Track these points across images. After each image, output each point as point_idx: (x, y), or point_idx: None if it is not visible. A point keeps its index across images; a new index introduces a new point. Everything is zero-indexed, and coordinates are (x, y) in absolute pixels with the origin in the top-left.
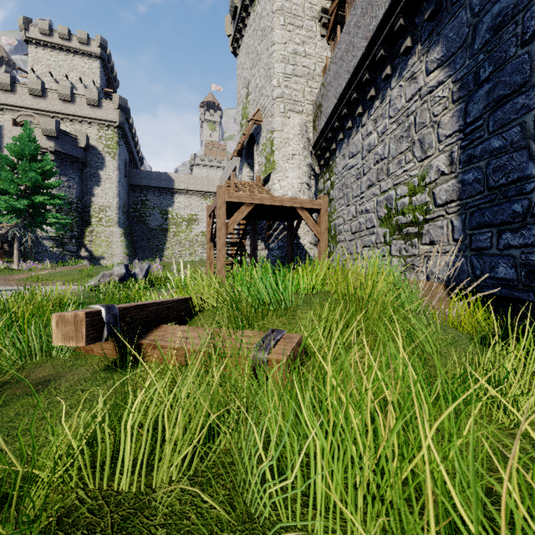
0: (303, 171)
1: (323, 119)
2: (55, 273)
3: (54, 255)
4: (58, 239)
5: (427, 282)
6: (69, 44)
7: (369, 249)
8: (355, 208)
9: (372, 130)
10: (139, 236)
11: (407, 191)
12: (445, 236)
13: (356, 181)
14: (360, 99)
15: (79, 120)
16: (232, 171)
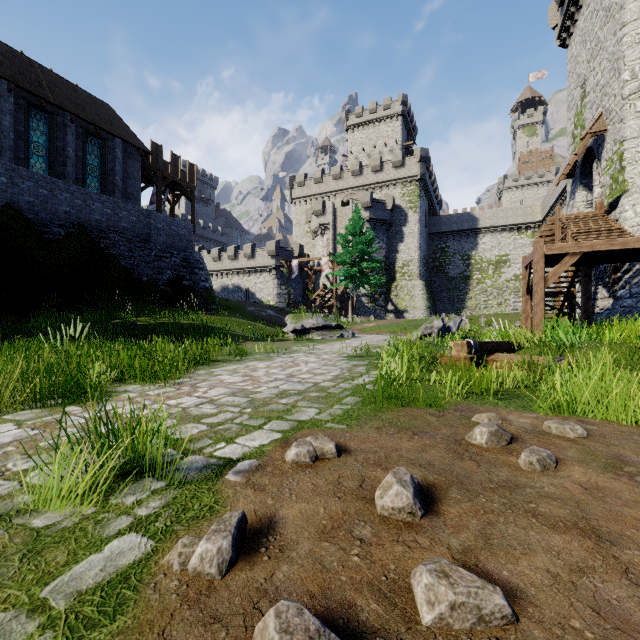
0: None
1: None
2: (380, 326)
3: (369, 310)
4: (372, 295)
5: None
6: (377, 116)
7: None
8: None
9: None
10: (438, 287)
11: None
12: None
13: None
14: None
15: (386, 185)
16: (561, 191)
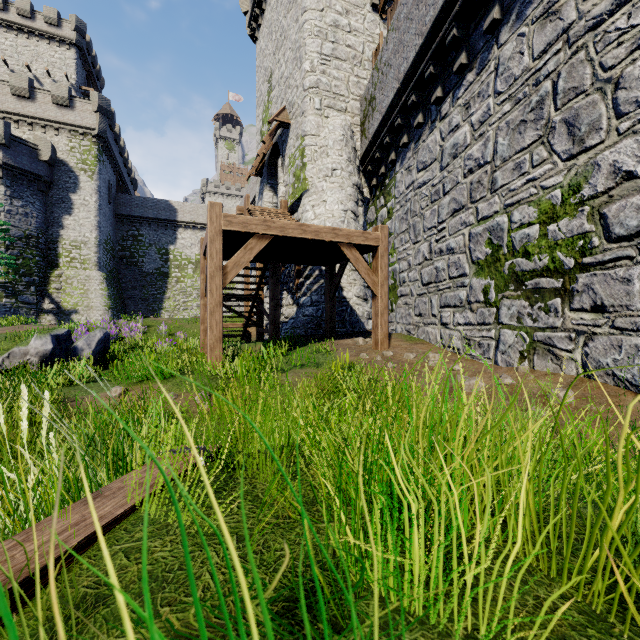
0: (347, 194)
1: (377, 117)
2: None
3: (3, 308)
4: (9, 286)
5: (590, 383)
6: (32, 24)
7: (454, 310)
8: (429, 246)
9: (460, 122)
10: (129, 282)
11: (536, 214)
12: (635, 297)
13: (430, 205)
14: (439, 75)
15: (42, 125)
16: (253, 199)
